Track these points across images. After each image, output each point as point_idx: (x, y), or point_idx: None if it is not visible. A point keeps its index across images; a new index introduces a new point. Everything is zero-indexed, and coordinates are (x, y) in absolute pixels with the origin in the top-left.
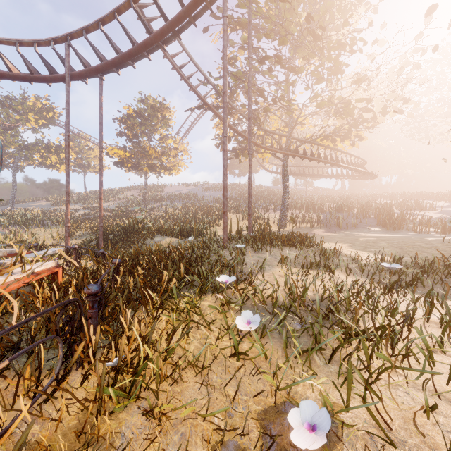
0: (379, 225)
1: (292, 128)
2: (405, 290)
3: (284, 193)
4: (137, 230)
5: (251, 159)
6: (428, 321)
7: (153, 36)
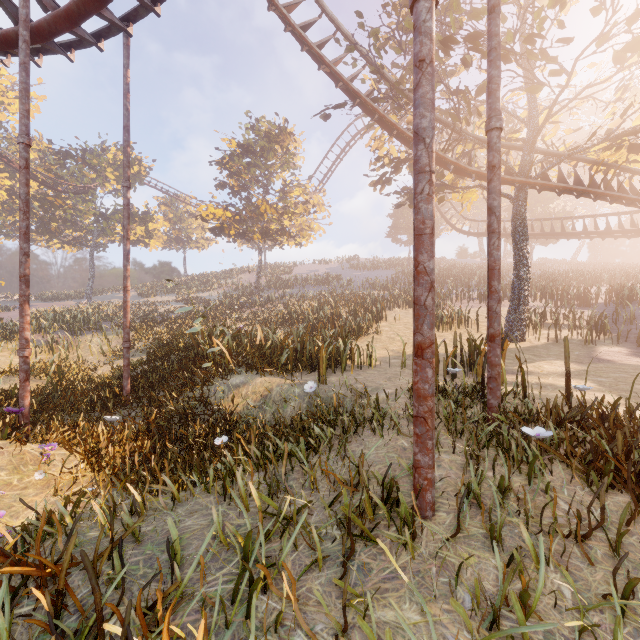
0: None
1: (540, 126)
2: None
3: (518, 267)
4: (203, 355)
5: (497, 147)
6: None
7: None
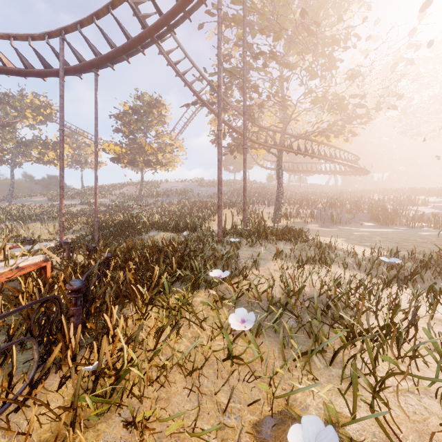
0: (372, 220)
1: (287, 124)
2: (405, 285)
3: (278, 188)
4: (132, 225)
5: (245, 153)
6: (432, 318)
7: (148, 30)
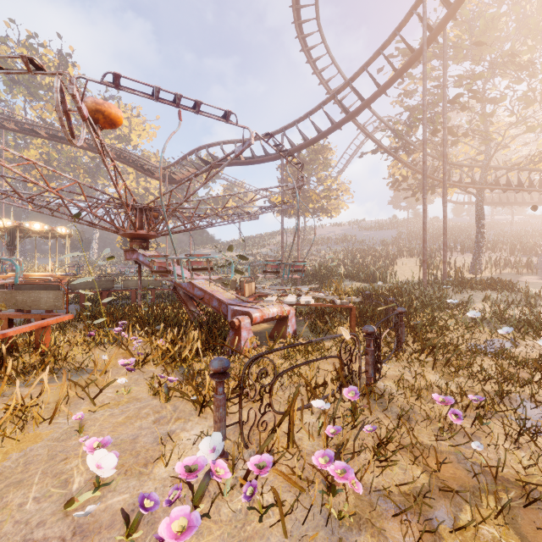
0: None
1: (490, 158)
2: None
3: (478, 234)
4: (325, 276)
5: (445, 211)
6: None
7: (350, 115)
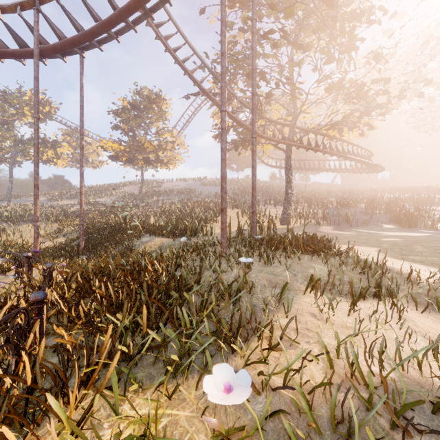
0: (392, 221)
1: (297, 116)
2: None
3: (287, 187)
4: (124, 229)
5: (255, 144)
6: None
7: None
